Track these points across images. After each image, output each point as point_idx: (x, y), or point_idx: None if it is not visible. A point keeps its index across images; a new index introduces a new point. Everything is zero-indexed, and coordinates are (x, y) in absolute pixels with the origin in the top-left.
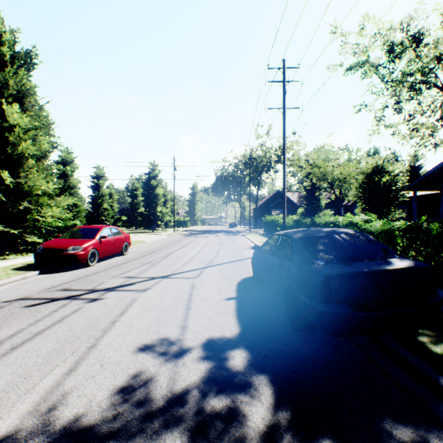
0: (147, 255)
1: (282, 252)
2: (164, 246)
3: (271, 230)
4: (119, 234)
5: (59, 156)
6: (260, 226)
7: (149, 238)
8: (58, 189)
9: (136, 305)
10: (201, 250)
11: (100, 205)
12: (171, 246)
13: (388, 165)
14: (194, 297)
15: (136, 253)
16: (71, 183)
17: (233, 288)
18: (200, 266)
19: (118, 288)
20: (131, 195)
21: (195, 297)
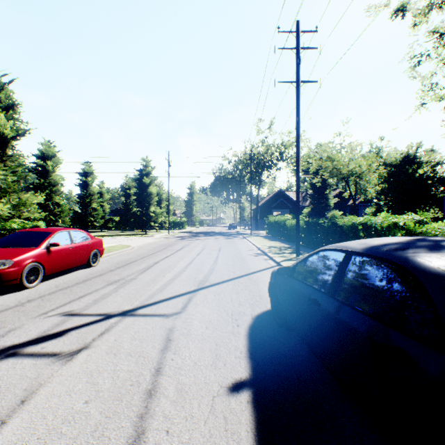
0: (122, 267)
1: (373, 302)
2: (150, 253)
3: (275, 232)
4: (84, 239)
5: (38, 149)
6: (261, 227)
7: (137, 241)
8: (37, 186)
9: (17, 423)
10: (195, 259)
11: (89, 204)
12: (159, 252)
13: (421, 155)
14: (162, 381)
15: (109, 264)
16: (53, 180)
17: (242, 348)
18: (189, 288)
19: (26, 347)
20: (124, 194)
21: (165, 381)
